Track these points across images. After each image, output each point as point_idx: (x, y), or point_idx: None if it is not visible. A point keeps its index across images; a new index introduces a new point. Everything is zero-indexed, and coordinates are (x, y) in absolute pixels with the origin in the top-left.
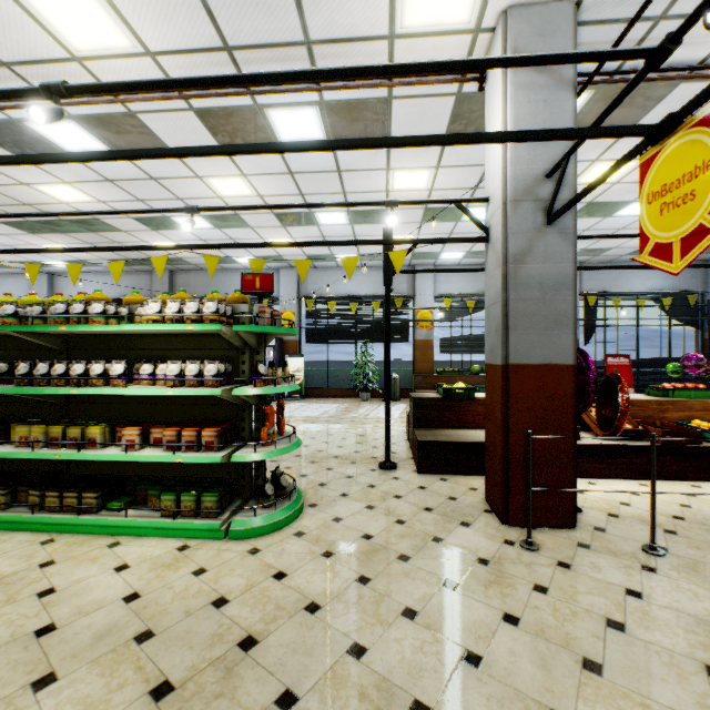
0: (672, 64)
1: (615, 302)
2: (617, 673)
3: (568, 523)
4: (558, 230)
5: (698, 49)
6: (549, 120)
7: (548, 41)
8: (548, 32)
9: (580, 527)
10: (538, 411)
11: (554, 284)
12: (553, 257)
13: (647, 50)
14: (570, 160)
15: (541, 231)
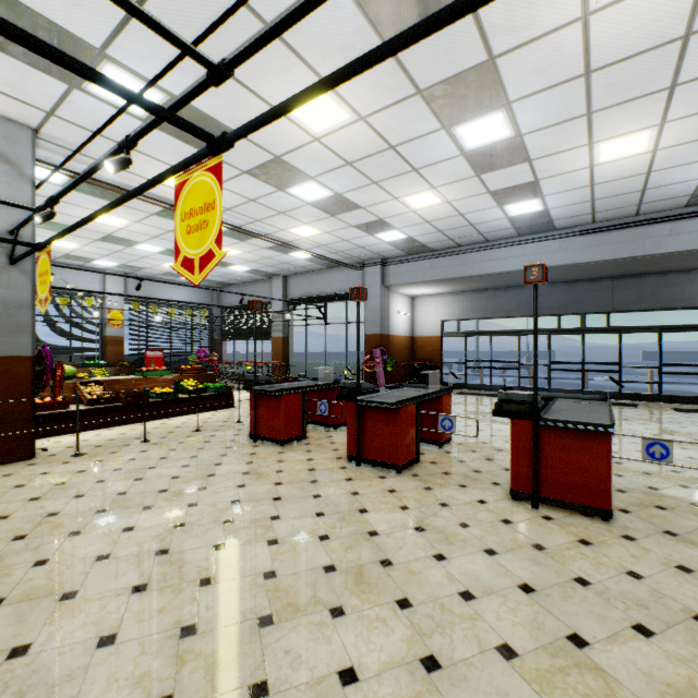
0: (121, 183)
1: (154, 309)
2: (4, 499)
3: (29, 456)
4: (21, 270)
5: (132, 182)
6: (13, 197)
7: (12, 145)
8: (12, 139)
9: (40, 457)
10: (3, 387)
11: (17, 304)
12: (16, 287)
13: (30, 208)
14: (30, 227)
15: (6, 268)
